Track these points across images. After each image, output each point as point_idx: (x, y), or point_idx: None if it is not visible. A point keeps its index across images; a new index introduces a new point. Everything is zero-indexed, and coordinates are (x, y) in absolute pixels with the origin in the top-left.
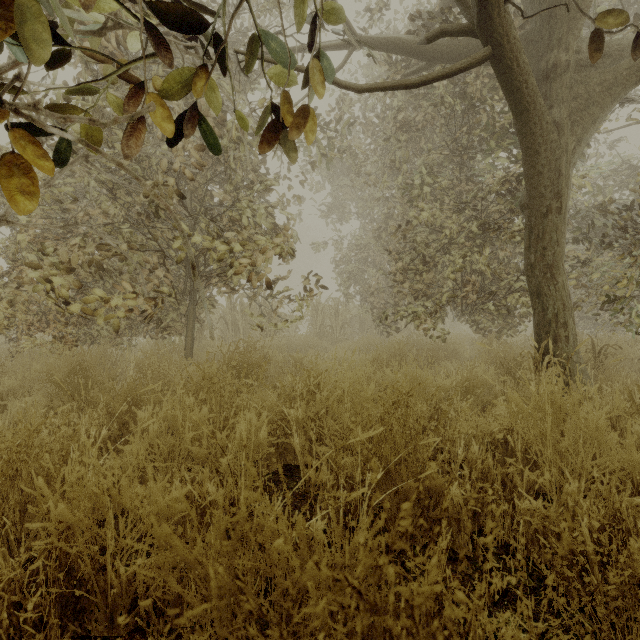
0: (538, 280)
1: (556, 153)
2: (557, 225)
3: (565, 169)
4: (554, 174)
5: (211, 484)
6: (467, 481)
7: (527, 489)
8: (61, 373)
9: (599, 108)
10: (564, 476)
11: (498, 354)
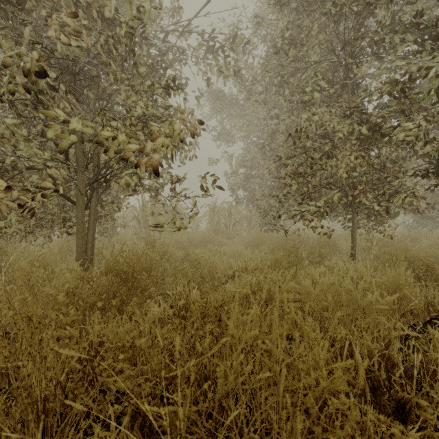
0: None
1: None
2: None
3: None
4: None
5: None
6: None
7: None
8: None
9: None
10: None
11: (398, 253)
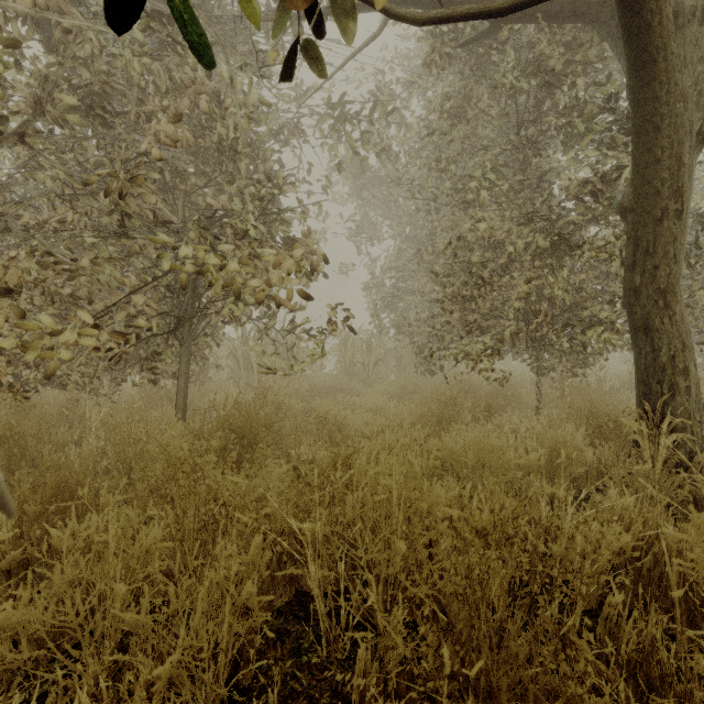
0: (645, 310)
1: (678, 134)
2: (675, 235)
3: (688, 157)
4: (674, 164)
5: None
6: (612, 667)
7: None
8: None
9: None
10: None
11: (582, 406)
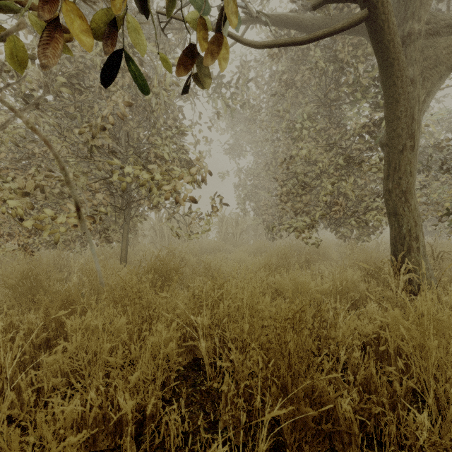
0: (395, 203)
1: (411, 103)
2: (410, 160)
3: (417, 115)
4: (409, 119)
5: (121, 398)
6: (352, 386)
7: (405, 393)
8: (14, 279)
9: (445, 67)
10: (439, 384)
11: (361, 259)
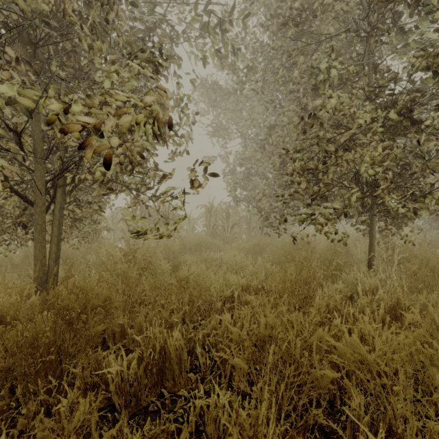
0: None
1: None
2: None
3: None
4: None
5: None
6: None
7: None
8: None
9: None
10: None
11: None
